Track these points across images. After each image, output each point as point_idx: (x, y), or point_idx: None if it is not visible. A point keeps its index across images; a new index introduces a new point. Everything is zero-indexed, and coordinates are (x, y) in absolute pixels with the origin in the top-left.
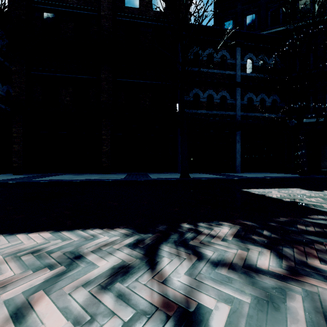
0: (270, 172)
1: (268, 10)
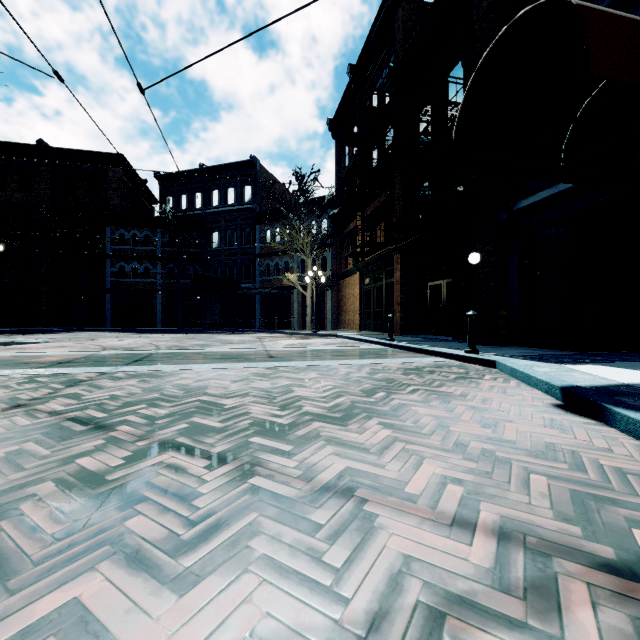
0: (193, 327)
1: (195, 194)
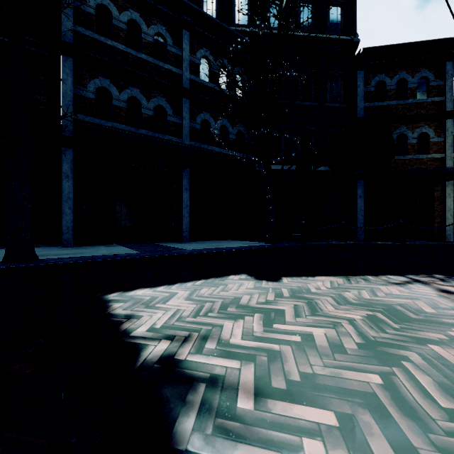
0: (235, 239)
1: None
